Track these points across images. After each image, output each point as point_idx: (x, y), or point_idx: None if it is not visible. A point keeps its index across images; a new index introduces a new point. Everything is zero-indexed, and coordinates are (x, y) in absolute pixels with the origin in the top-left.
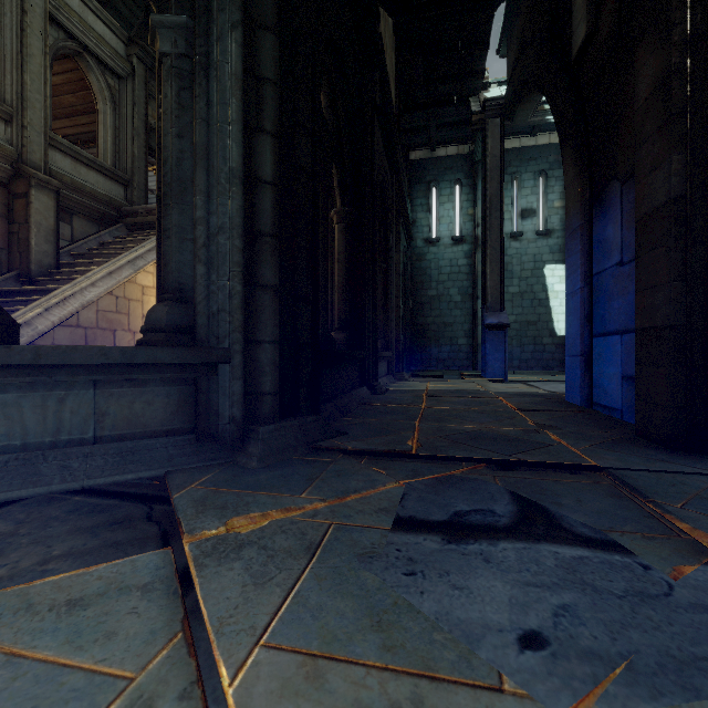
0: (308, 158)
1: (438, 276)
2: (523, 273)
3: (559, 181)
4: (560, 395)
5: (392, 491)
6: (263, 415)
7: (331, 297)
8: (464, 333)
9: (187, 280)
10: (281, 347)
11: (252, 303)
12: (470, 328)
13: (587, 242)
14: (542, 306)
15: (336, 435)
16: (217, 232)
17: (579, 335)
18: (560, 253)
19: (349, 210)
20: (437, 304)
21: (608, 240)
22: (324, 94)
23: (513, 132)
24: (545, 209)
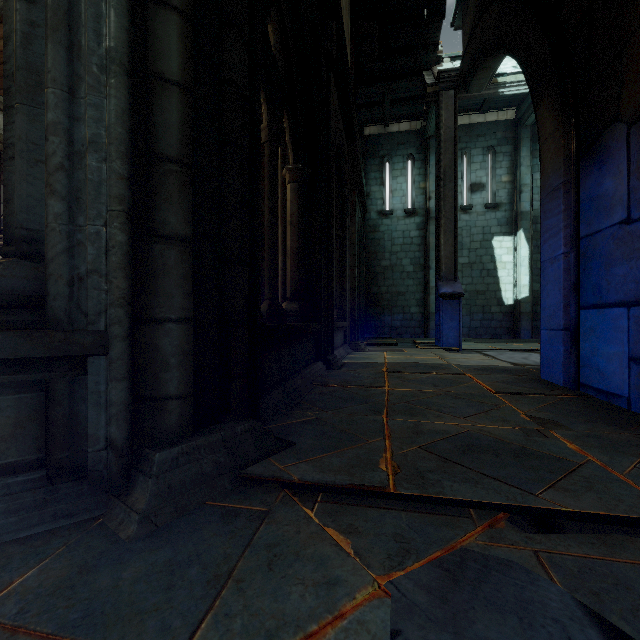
0: (243, 73)
1: (391, 246)
2: (473, 245)
3: (506, 157)
4: (529, 370)
5: (368, 622)
6: (166, 430)
7: (283, 263)
8: (416, 302)
9: (42, 225)
10: (198, 327)
11: (148, 262)
12: (422, 297)
13: (574, 200)
14: (490, 277)
15: (279, 449)
16: (85, 150)
17: (561, 307)
18: (507, 226)
19: (302, 168)
20: (390, 274)
21: (606, 195)
22: (273, 30)
23: (463, 109)
24: (494, 183)
